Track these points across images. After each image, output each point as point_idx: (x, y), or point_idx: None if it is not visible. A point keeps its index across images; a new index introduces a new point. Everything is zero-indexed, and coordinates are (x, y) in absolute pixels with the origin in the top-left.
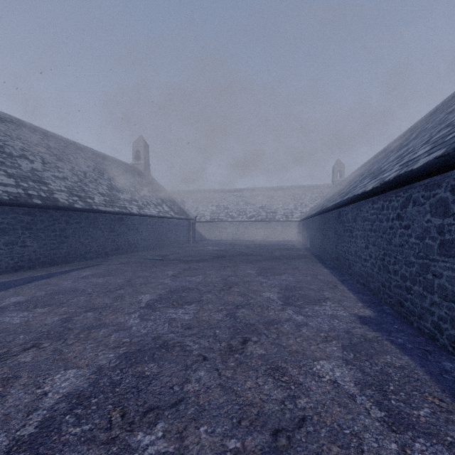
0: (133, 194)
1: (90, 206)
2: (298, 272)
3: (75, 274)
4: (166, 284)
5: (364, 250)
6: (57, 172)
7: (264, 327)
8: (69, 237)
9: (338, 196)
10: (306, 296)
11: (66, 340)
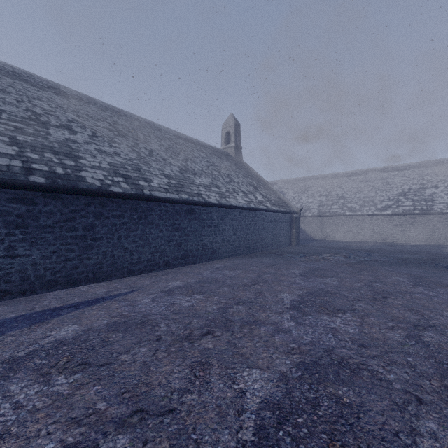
0: (215, 178)
1: (139, 190)
2: None
3: (36, 333)
4: None
5: None
6: (108, 146)
7: None
8: (101, 240)
9: None
10: None
11: None
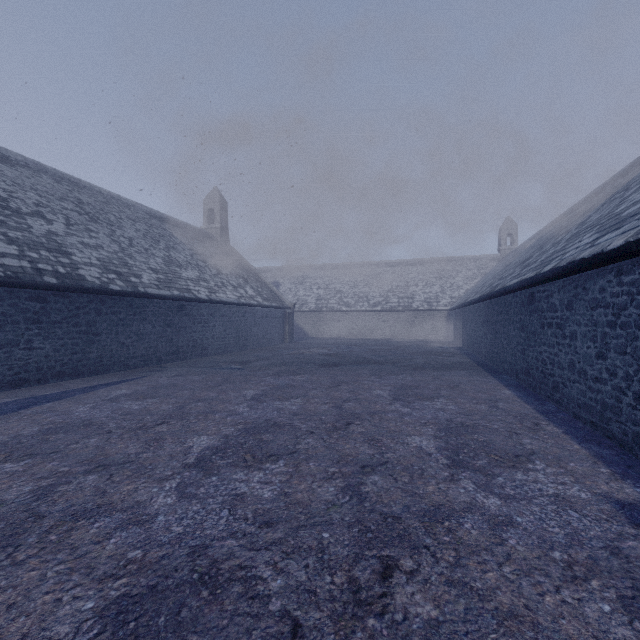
0: (202, 271)
1: (134, 288)
2: (462, 395)
3: (101, 394)
4: (239, 415)
5: (594, 361)
6: (88, 237)
7: (422, 526)
8: (101, 335)
9: (524, 269)
10: (490, 445)
11: (16, 550)
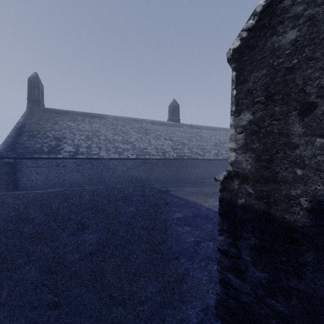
0: None
1: None
2: None
3: None
4: None
5: None
6: None
7: None
8: None
9: None
10: None
11: None
